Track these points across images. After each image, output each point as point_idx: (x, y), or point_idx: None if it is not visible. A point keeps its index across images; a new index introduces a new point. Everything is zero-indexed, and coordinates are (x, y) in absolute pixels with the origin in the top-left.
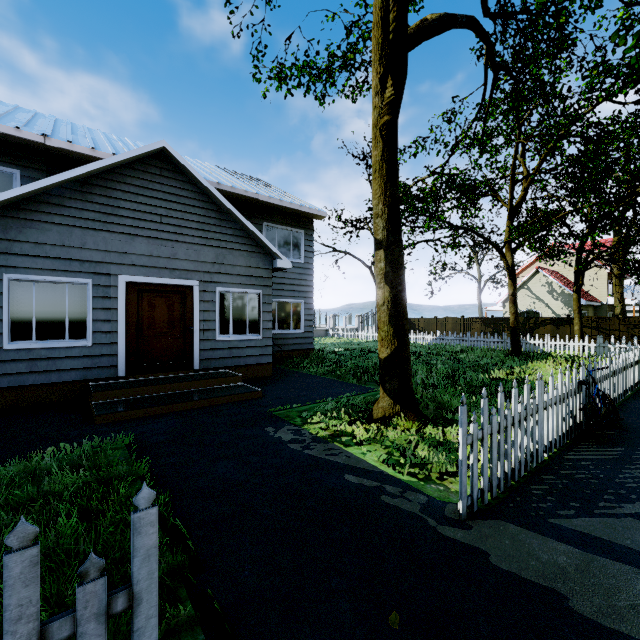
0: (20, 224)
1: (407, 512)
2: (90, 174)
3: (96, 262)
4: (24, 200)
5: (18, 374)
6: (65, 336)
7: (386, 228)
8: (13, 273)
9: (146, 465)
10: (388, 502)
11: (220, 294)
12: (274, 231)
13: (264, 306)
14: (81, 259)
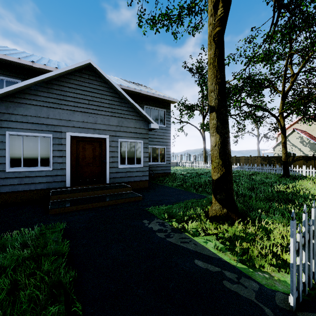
0: (15, 105)
1: (246, 299)
2: (51, 78)
3: (54, 125)
4: (17, 92)
5: (14, 185)
6: (38, 165)
7: (217, 98)
8: (11, 131)
9: (68, 245)
10: (229, 287)
11: (120, 142)
12: (150, 110)
13: (144, 149)
14: (46, 124)
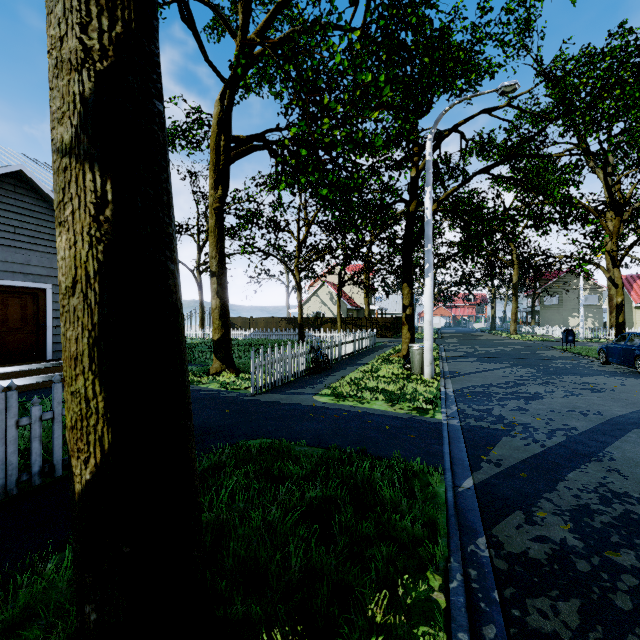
0: None
1: (231, 396)
2: None
3: None
4: None
5: None
6: None
7: (218, 266)
8: None
9: None
10: (223, 395)
11: None
12: None
13: None
14: None
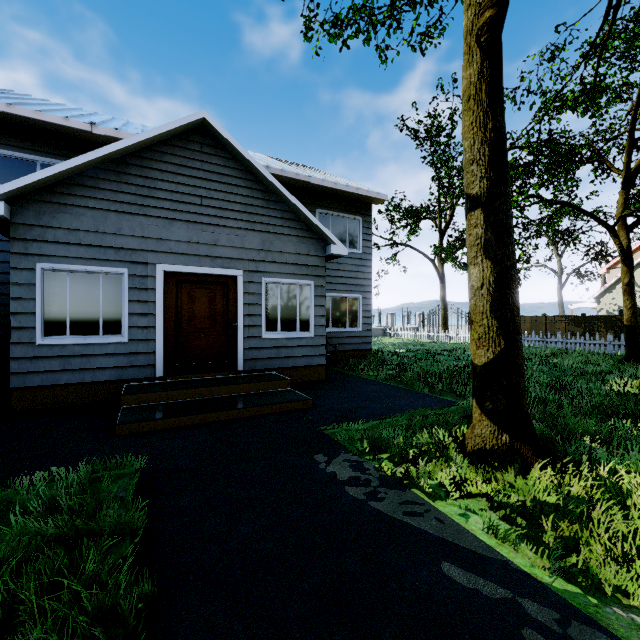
0: (53, 209)
1: None
2: (125, 152)
3: (132, 250)
4: (57, 183)
5: (51, 372)
6: (100, 331)
7: (486, 177)
8: (46, 262)
9: (147, 509)
10: None
11: (266, 285)
12: (328, 218)
13: (316, 299)
14: (116, 246)
